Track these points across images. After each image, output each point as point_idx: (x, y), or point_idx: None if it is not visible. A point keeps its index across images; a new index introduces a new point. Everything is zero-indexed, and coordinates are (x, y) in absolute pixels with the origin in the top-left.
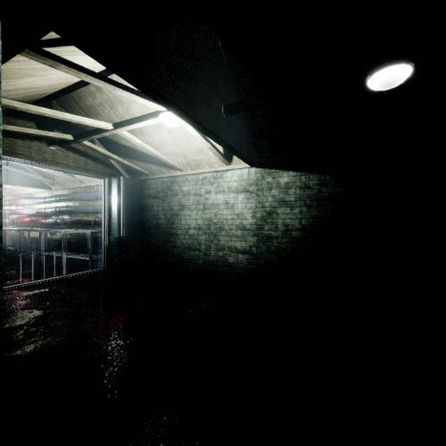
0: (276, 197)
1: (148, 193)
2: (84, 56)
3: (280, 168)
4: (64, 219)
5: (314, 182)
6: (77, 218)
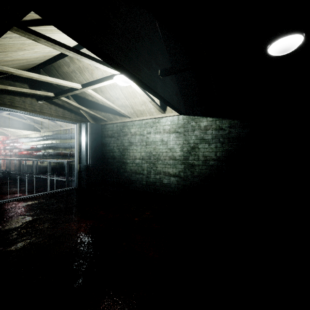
0: (198, 136)
1: (107, 134)
2: (59, 34)
3: (201, 116)
4: (49, 152)
5: (226, 125)
6: (58, 151)
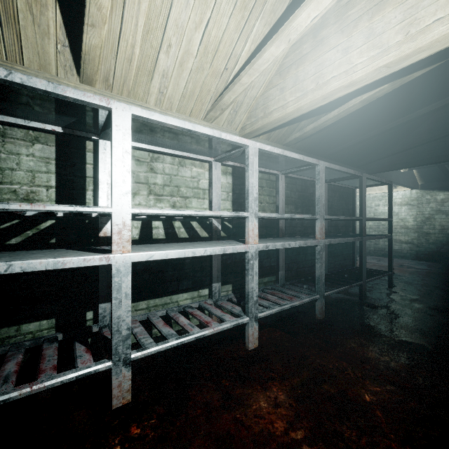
0: (433, 208)
1: None
2: None
3: (437, 190)
4: None
5: None
6: None
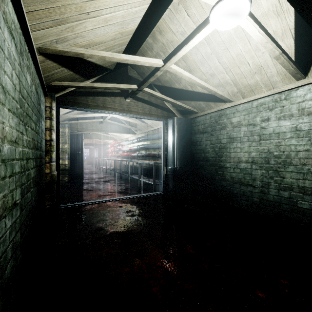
0: None
1: (197, 129)
2: None
3: None
4: (141, 153)
5: None
6: (148, 152)
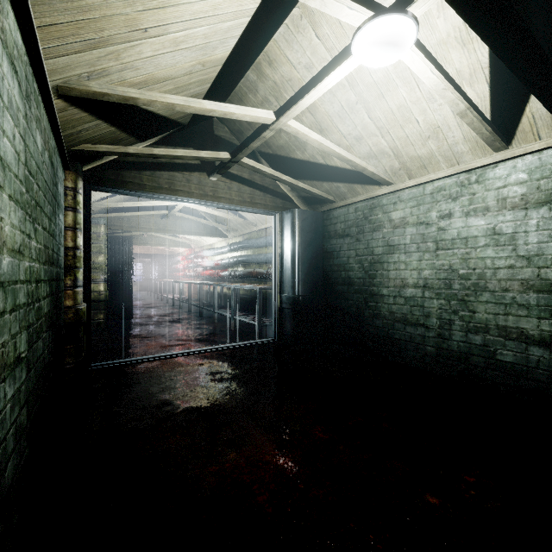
0: None
1: (334, 230)
2: None
3: None
4: (237, 272)
5: None
6: (249, 270)
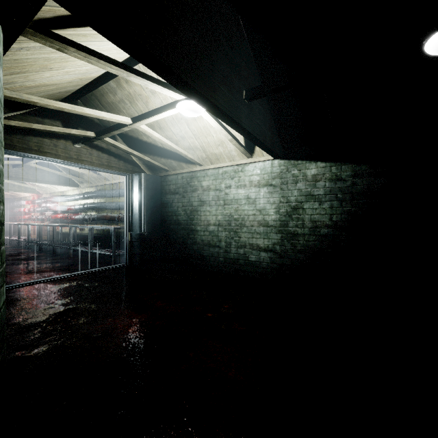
0: (302, 191)
1: (168, 189)
2: (98, 43)
3: (307, 159)
4: (91, 216)
5: (347, 174)
6: (102, 214)
